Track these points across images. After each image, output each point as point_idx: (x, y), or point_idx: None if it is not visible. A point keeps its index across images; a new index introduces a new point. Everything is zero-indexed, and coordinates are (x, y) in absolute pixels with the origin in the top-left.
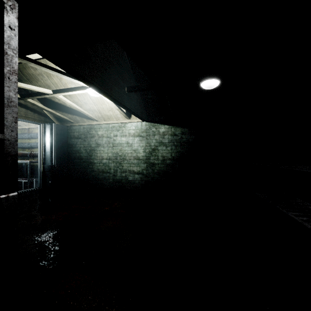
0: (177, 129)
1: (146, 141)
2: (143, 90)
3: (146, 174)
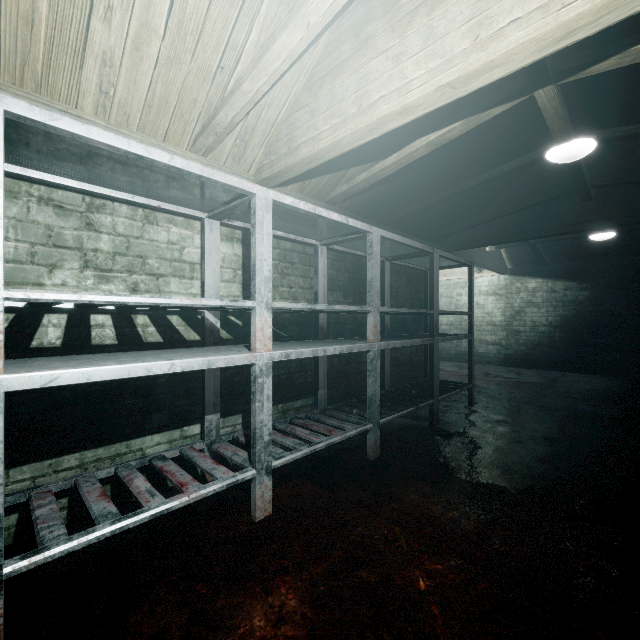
0: (557, 282)
1: (505, 301)
2: (508, 247)
3: (506, 345)
